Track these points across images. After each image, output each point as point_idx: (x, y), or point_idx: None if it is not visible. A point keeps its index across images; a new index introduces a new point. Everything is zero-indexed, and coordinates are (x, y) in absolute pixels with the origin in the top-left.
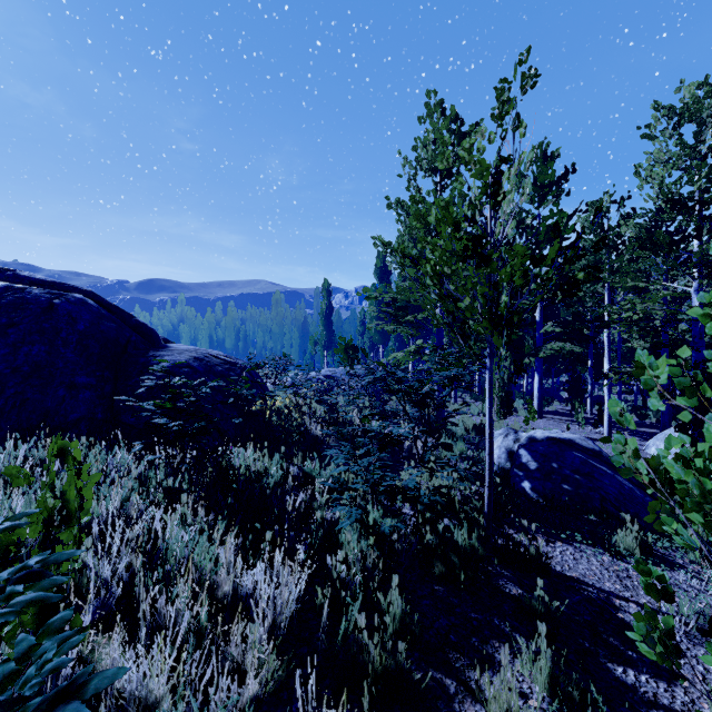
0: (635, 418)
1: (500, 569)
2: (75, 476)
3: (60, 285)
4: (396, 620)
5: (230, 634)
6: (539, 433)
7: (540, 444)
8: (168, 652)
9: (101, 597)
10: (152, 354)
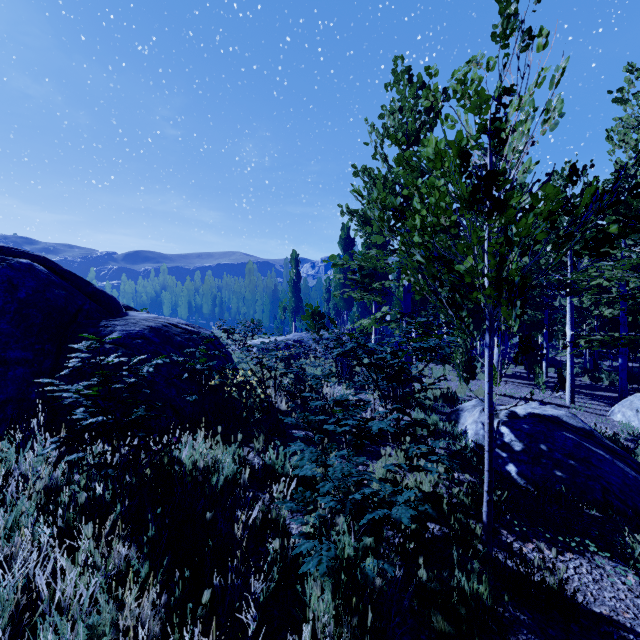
0: (588, 381)
1: (513, 609)
2: None
3: (9, 250)
4: None
5: None
6: (520, 408)
7: (523, 421)
8: None
9: None
10: (104, 324)
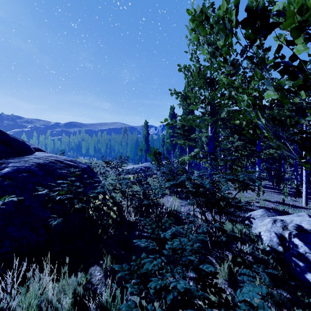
0: None
1: None
2: None
3: None
4: None
5: None
6: (305, 223)
7: None
8: None
9: None
10: (2, 161)
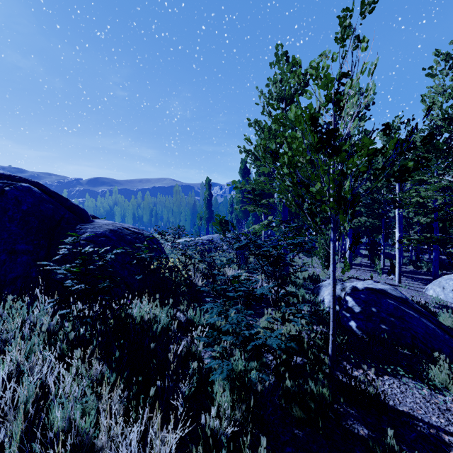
0: (413, 268)
1: (345, 406)
2: None
3: (14, 177)
4: None
5: None
6: (359, 284)
7: (361, 293)
8: None
9: None
10: (79, 227)
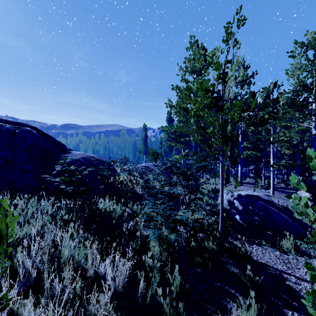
0: (284, 185)
1: (227, 259)
2: (5, 217)
3: (20, 123)
4: (177, 288)
5: (90, 299)
6: (242, 192)
7: (243, 197)
8: (57, 309)
9: (26, 278)
10: (63, 155)
